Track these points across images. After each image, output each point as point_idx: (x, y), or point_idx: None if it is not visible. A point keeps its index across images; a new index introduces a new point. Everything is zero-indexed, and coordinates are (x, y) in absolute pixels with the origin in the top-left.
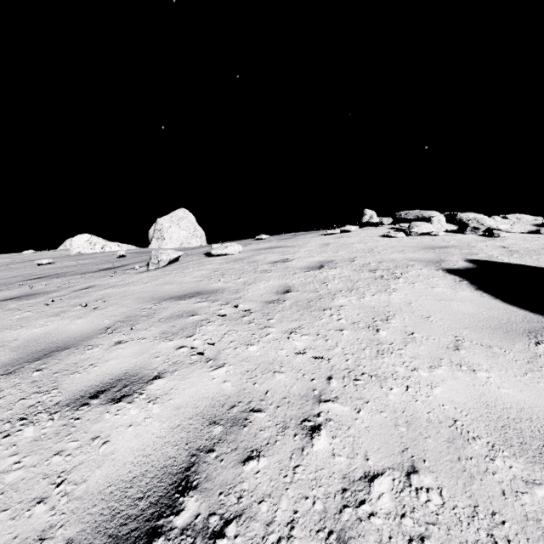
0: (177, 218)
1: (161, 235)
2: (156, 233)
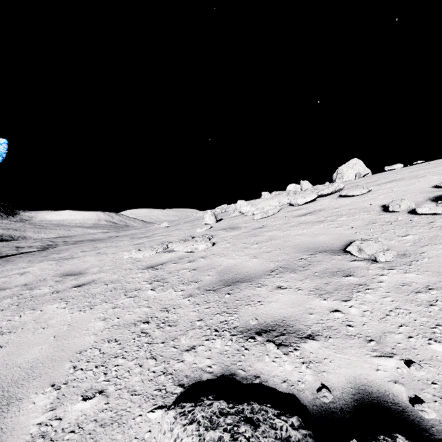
0: (351, 164)
1: (341, 176)
2: (338, 175)
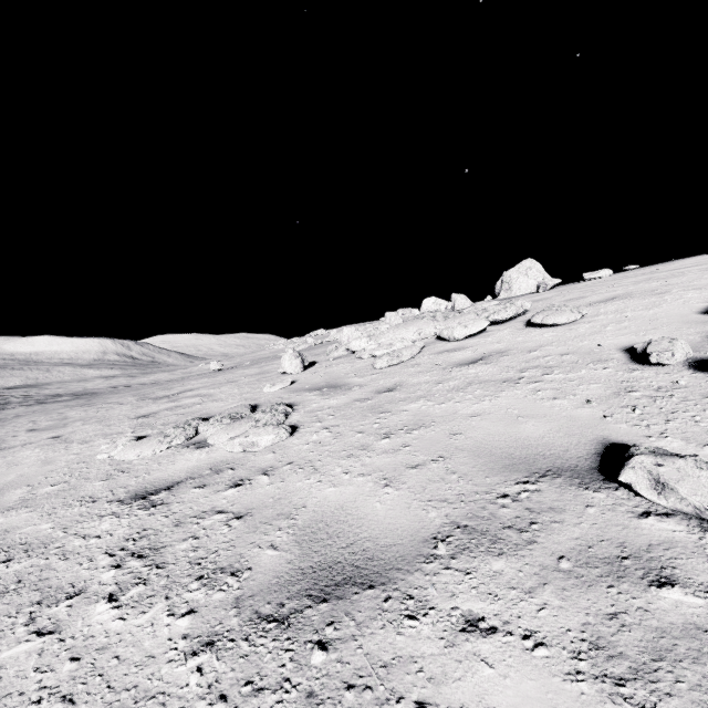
0: (524, 268)
1: (509, 286)
2: (504, 285)
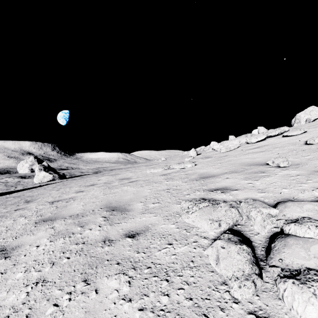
0: (308, 111)
1: (299, 121)
2: (296, 120)
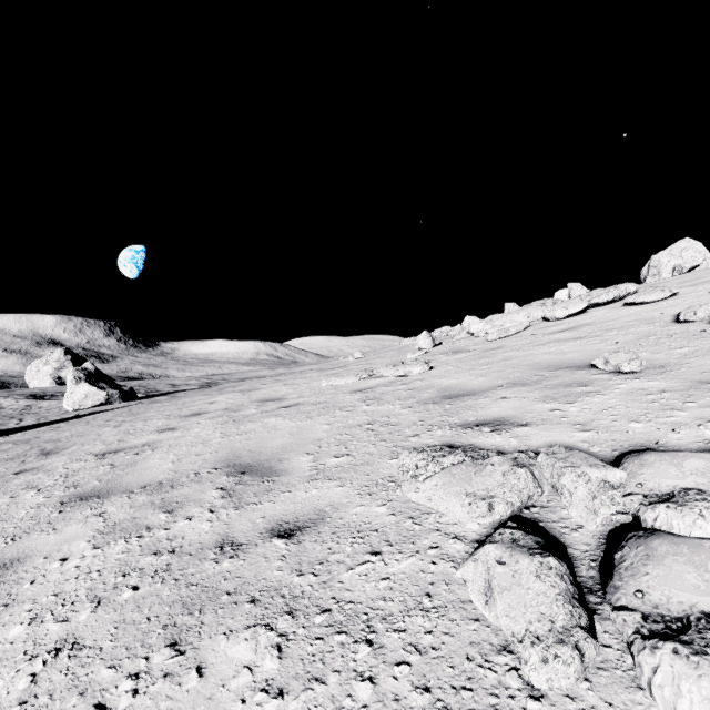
0: (677, 250)
1: (657, 271)
2: (651, 270)
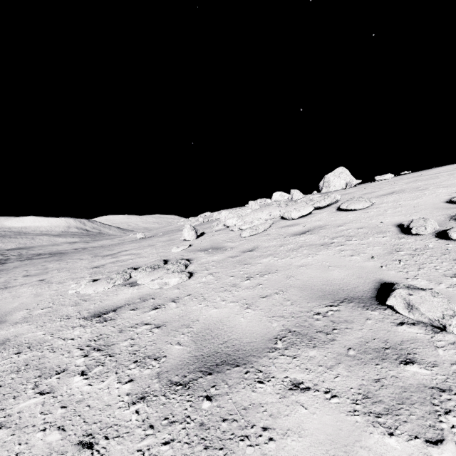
0: (338, 173)
1: (328, 184)
2: (325, 184)
